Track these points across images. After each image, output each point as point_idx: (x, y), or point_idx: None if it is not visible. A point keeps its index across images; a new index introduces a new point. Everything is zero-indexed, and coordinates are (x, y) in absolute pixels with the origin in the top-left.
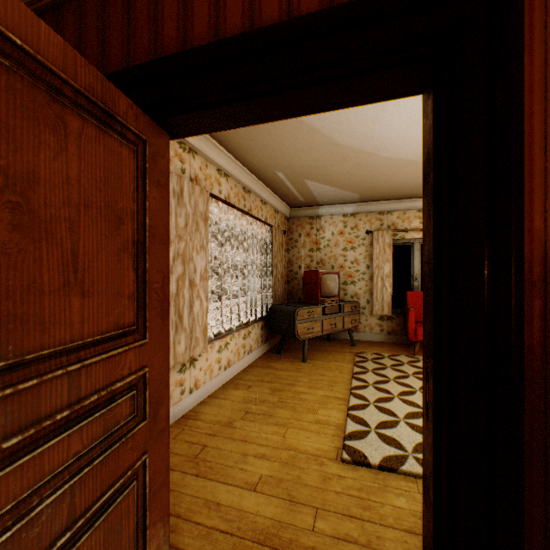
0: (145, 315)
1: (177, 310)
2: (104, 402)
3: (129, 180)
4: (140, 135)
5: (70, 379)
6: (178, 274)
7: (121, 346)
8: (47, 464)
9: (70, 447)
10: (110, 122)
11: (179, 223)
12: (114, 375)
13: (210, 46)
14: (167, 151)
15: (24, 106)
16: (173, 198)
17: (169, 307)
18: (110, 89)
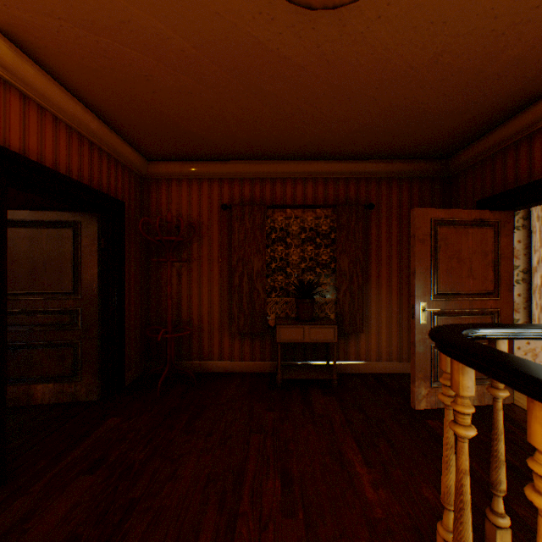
0: (497, 289)
1: (540, 297)
2: (479, 314)
3: (489, 240)
4: (494, 221)
5: (468, 302)
6: (541, 272)
7: (485, 298)
8: (462, 321)
9: (468, 320)
10: (481, 223)
11: (541, 237)
12: (483, 307)
13: (521, 186)
14: (510, 219)
15: (457, 234)
16: (535, 222)
17: (512, 287)
18: (481, 213)
